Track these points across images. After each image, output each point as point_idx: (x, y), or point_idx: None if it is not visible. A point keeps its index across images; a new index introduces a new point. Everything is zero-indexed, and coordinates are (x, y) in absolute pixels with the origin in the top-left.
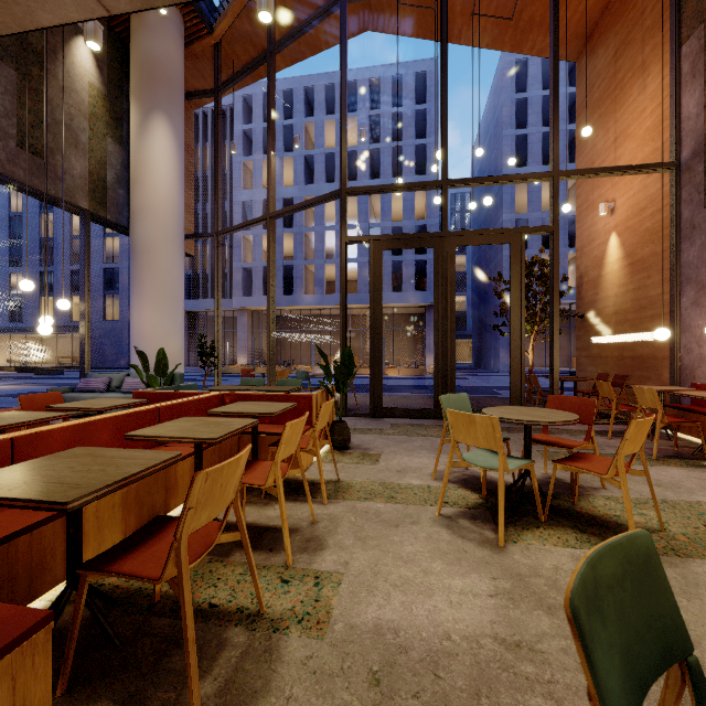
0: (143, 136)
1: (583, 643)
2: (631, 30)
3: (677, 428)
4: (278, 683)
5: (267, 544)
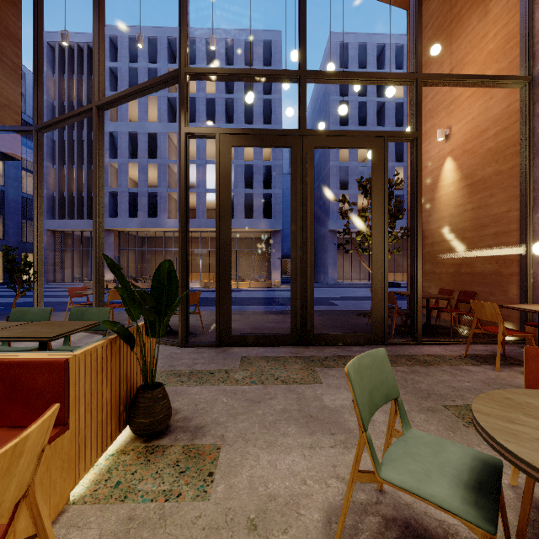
0: None
1: None
2: None
3: None
4: None
5: None
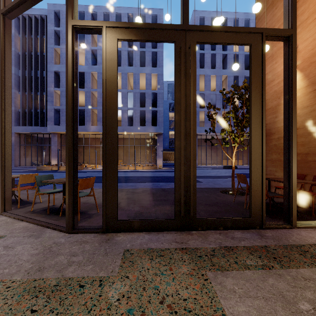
0: None
1: None
2: None
3: None
4: None
5: None
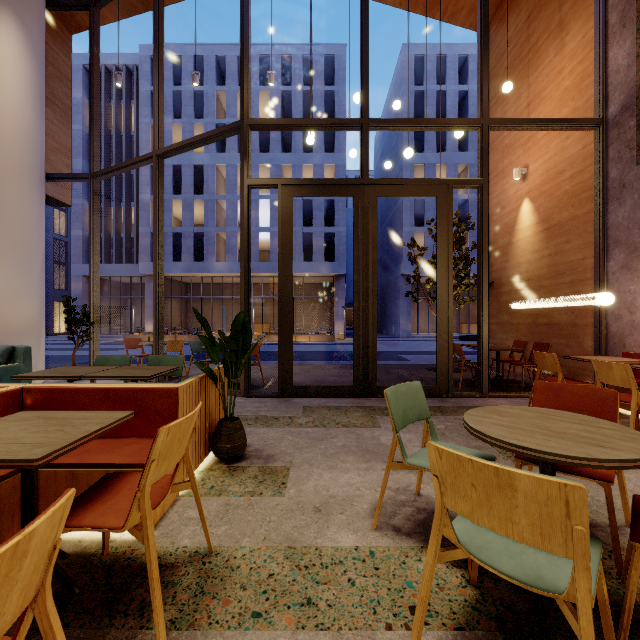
0: None
1: None
2: None
3: None
4: None
5: None
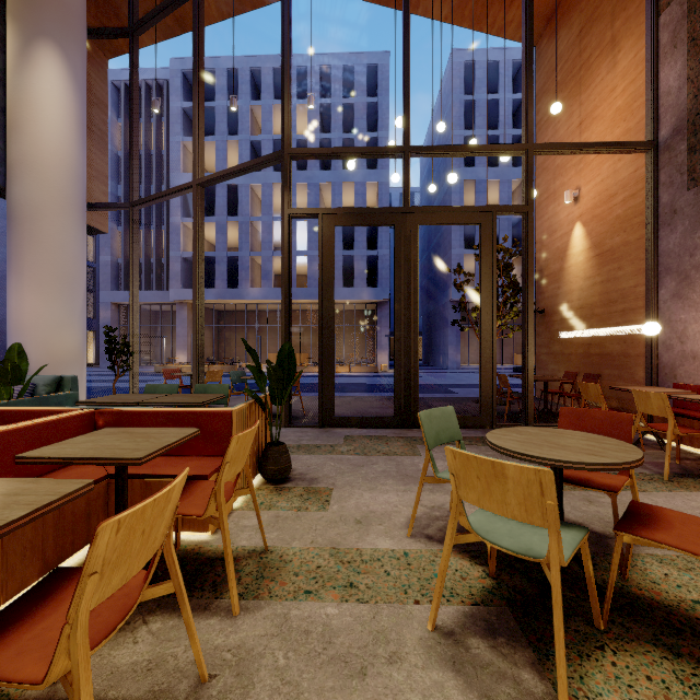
0: (24, 68)
1: None
2: (599, 5)
3: (664, 434)
4: None
5: None
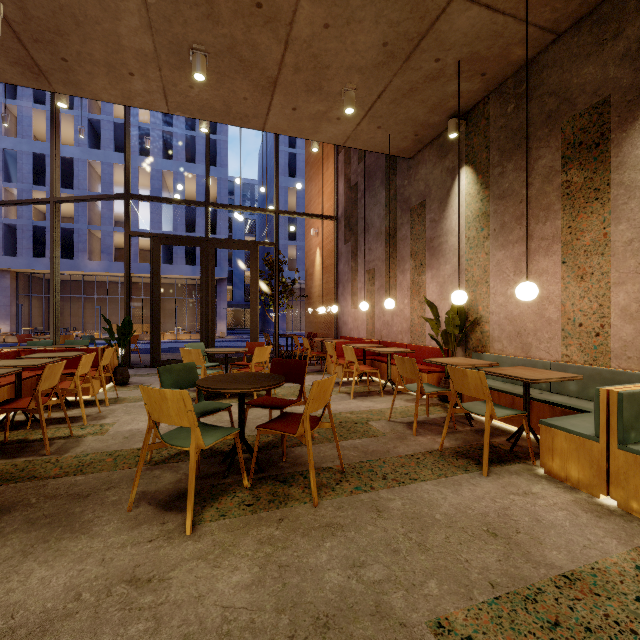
0: None
1: (159, 373)
2: None
3: None
4: (83, 444)
5: (70, 421)
